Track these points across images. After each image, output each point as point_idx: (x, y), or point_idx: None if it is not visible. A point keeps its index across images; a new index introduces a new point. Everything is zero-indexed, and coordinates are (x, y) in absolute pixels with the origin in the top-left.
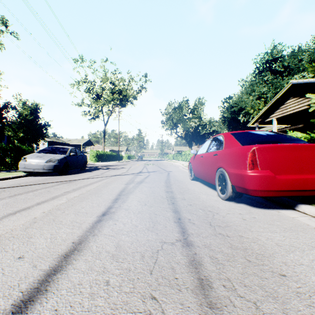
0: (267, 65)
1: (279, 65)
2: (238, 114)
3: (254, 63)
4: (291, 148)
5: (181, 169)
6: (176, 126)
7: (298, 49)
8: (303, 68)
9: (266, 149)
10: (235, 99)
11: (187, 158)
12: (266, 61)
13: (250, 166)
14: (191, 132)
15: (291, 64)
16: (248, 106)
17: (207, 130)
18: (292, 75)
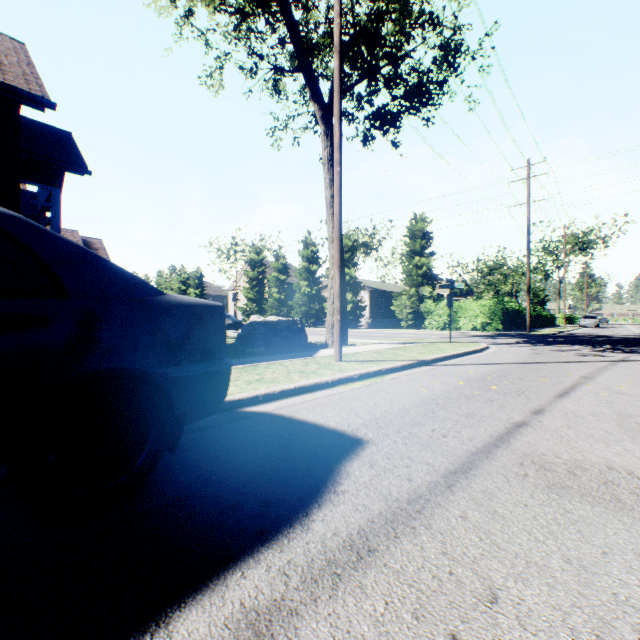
0: None
1: None
2: None
3: None
4: None
5: None
6: None
7: None
8: None
9: None
10: None
11: None
12: None
13: None
14: None
15: None
16: None
17: None
18: None
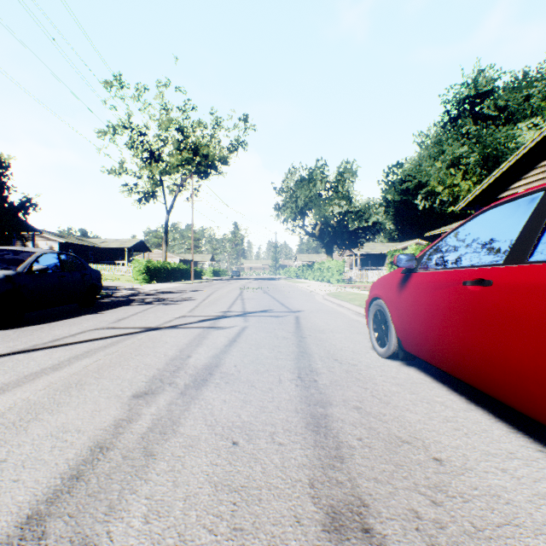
0: (465, 107)
1: (489, 105)
2: (415, 195)
3: (443, 103)
4: None
5: (324, 303)
6: (304, 214)
7: (523, 76)
8: (534, 110)
9: None
10: (409, 168)
11: (324, 276)
12: (464, 100)
13: None
14: (331, 226)
15: (511, 103)
16: (433, 180)
17: (362, 221)
18: (512, 123)
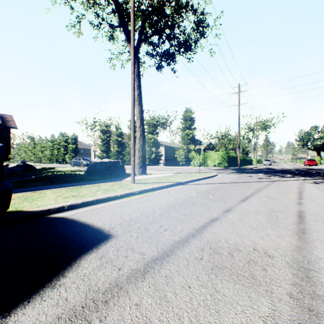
0: None
1: None
2: None
3: None
4: (310, 161)
5: None
6: (306, 143)
7: None
8: None
9: (307, 161)
10: None
11: None
12: None
13: (306, 162)
14: (319, 145)
15: None
16: None
17: None
18: None
